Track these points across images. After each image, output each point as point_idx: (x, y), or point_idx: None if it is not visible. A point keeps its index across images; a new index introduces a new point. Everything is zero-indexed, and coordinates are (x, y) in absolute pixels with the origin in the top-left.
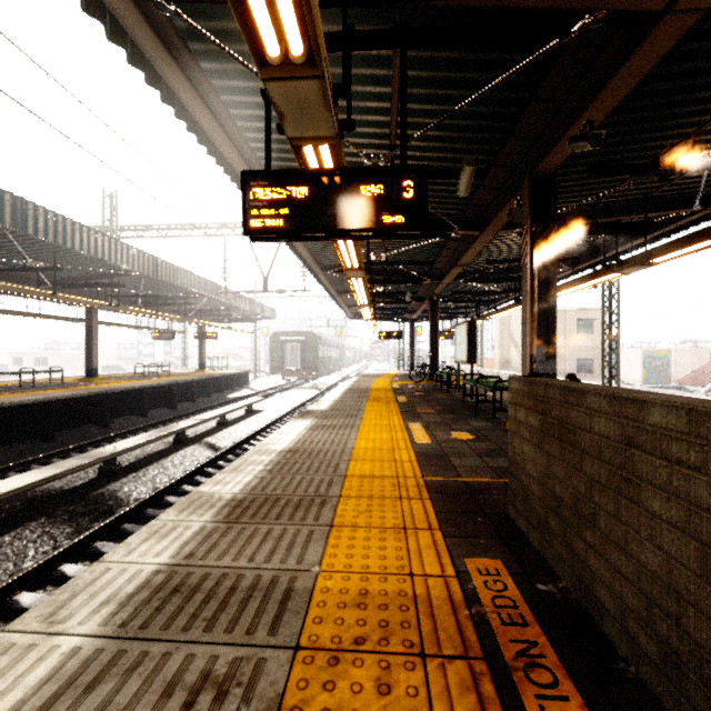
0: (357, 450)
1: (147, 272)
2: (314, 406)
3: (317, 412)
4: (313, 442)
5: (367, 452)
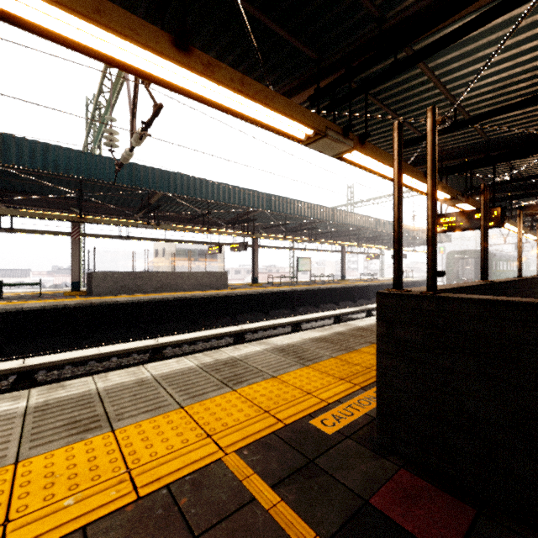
0: None
1: (372, 227)
2: None
3: None
4: None
5: None
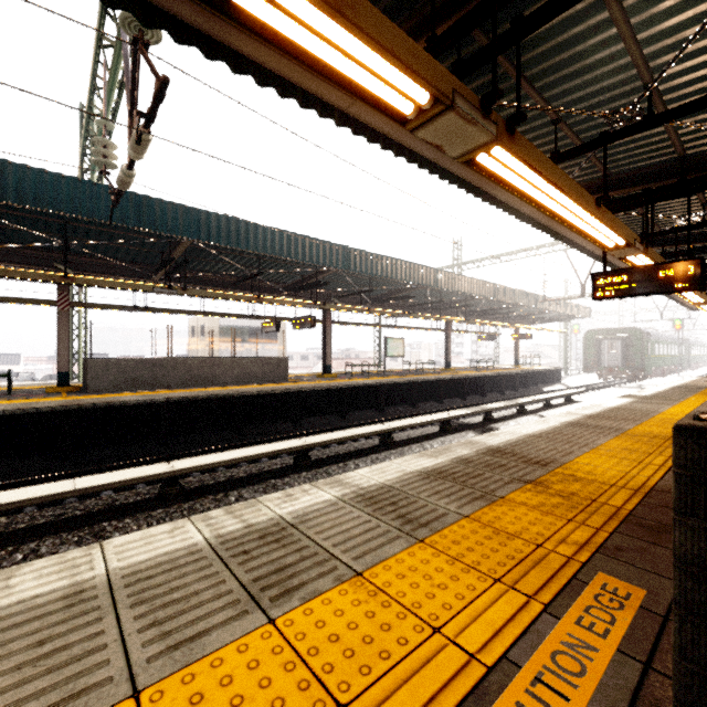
0: (665, 412)
1: (489, 296)
2: (635, 393)
3: (637, 396)
4: (632, 407)
5: (673, 413)
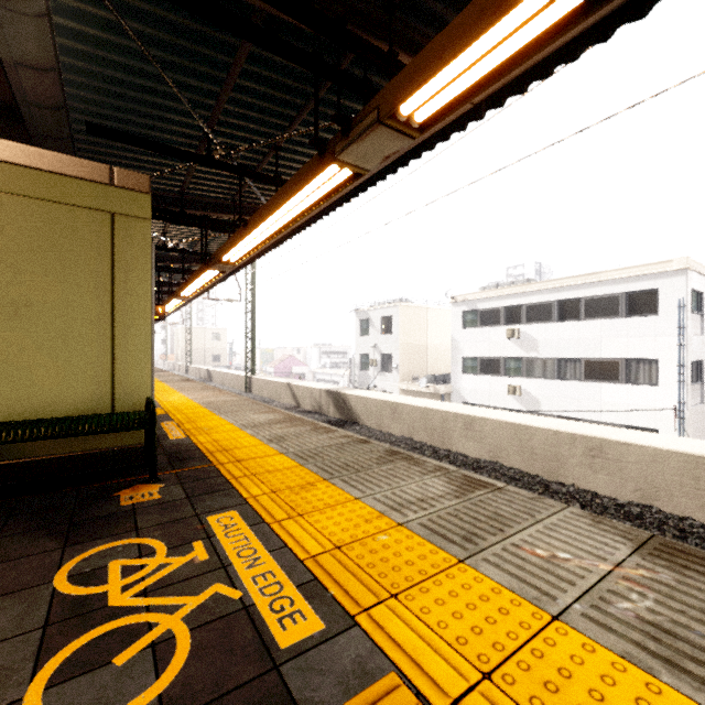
0: None
1: None
2: None
3: None
4: None
5: None
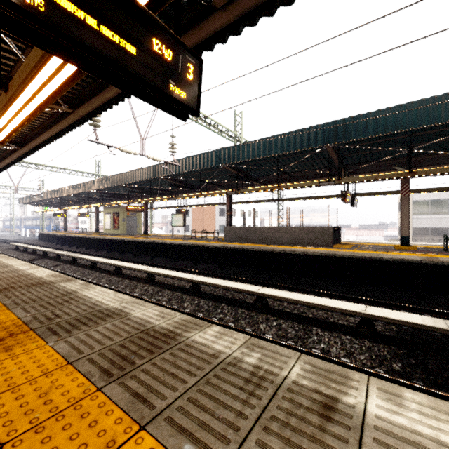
0: None
1: None
2: None
3: None
4: None
5: None
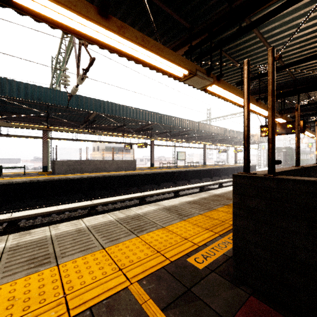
0: None
1: (222, 133)
2: None
3: None
4: None
5: None
